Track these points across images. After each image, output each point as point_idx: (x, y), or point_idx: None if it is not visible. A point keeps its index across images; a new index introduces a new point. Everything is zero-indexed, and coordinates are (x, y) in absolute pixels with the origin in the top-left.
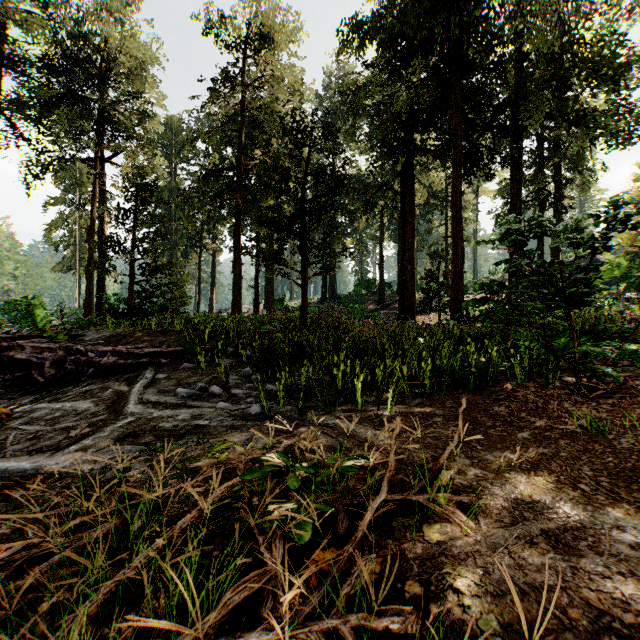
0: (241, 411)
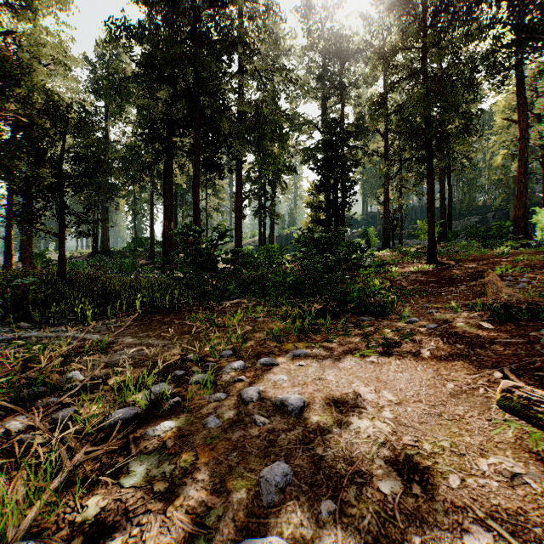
0: None
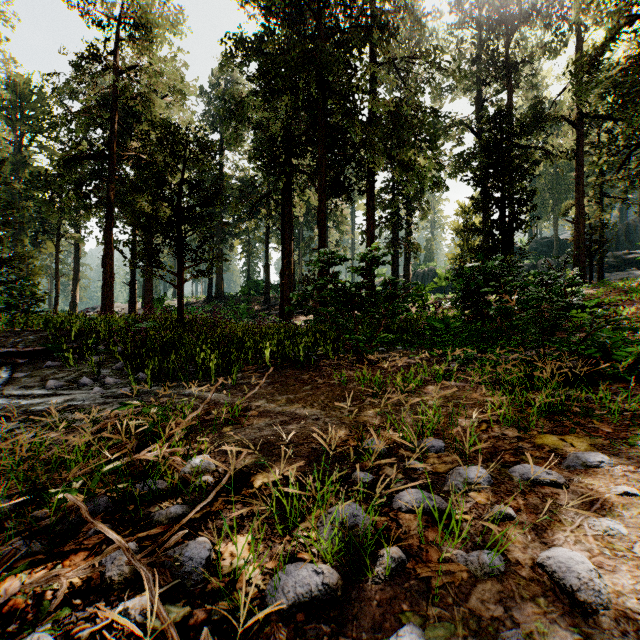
0: (113, 393)
